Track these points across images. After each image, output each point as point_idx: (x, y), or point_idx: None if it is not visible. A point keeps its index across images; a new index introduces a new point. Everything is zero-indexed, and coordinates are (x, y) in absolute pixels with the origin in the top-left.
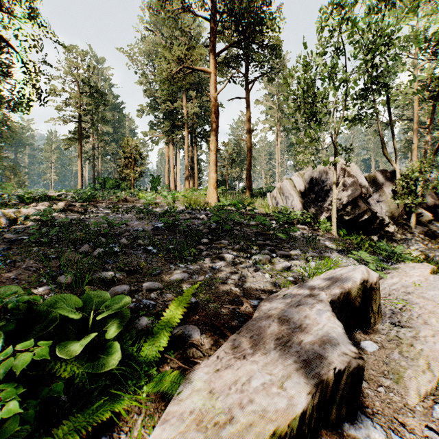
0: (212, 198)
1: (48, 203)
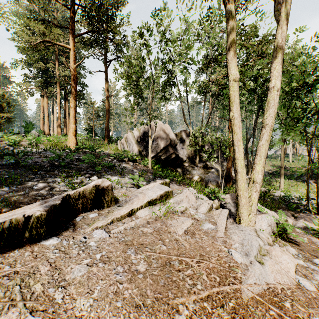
0: (71, 143)
1: None
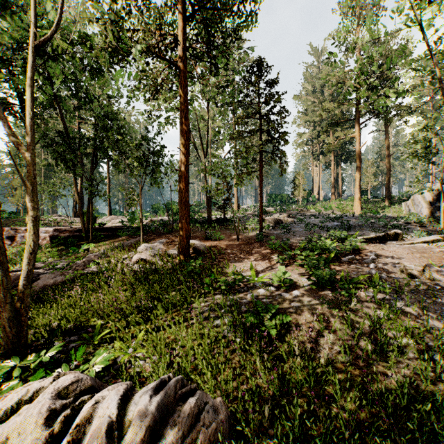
0: (357, 209)
1: (279, 214)
